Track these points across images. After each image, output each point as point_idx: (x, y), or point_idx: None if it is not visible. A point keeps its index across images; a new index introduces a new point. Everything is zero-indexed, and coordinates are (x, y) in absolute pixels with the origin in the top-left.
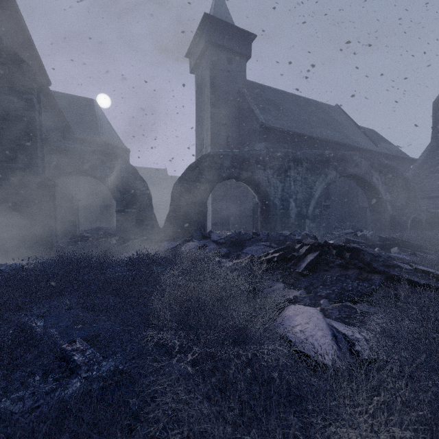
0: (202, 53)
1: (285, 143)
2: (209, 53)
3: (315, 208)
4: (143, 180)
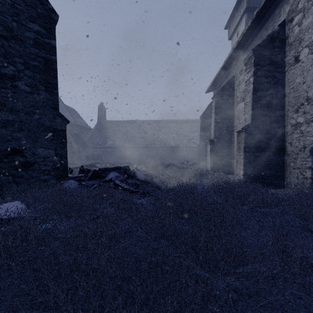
0: None
1: None
2: None
3: None
4: None
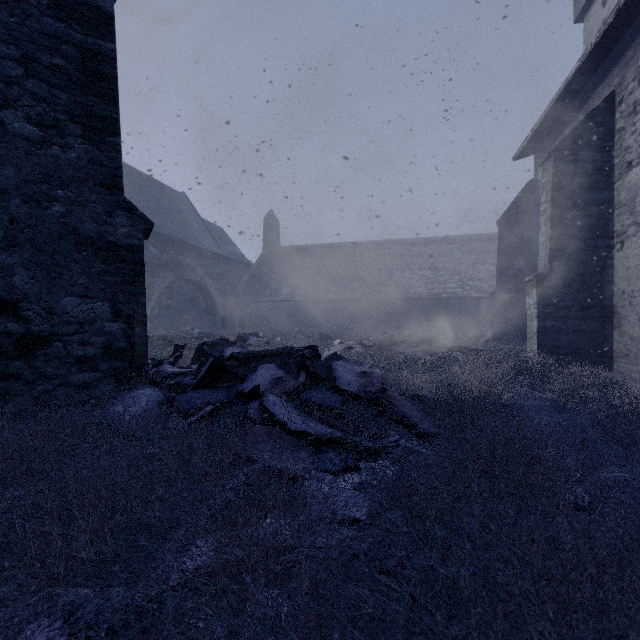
0: None
1: None
2: None
3: (154, 309)
4: None
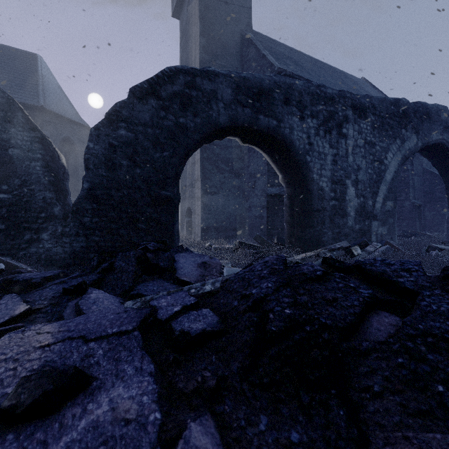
0: None
1: None
2: None
3: (386, 200)
4: (33, 127)
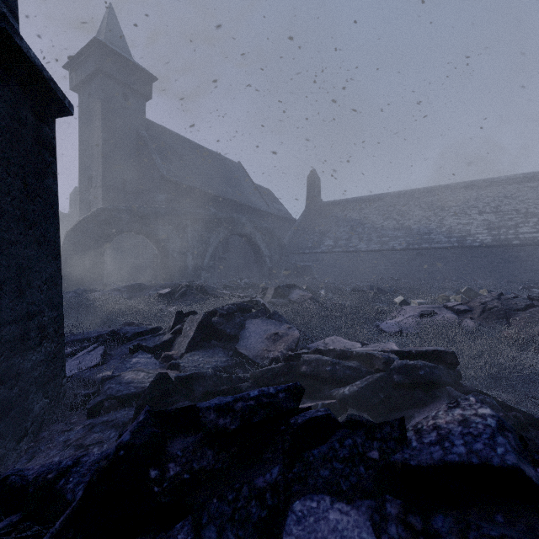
0: (89, 77)
1: (187, 196)
2: (100, 82)
3: (210, 261)
4: None
